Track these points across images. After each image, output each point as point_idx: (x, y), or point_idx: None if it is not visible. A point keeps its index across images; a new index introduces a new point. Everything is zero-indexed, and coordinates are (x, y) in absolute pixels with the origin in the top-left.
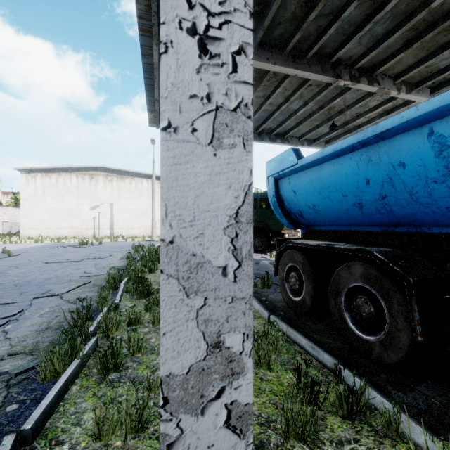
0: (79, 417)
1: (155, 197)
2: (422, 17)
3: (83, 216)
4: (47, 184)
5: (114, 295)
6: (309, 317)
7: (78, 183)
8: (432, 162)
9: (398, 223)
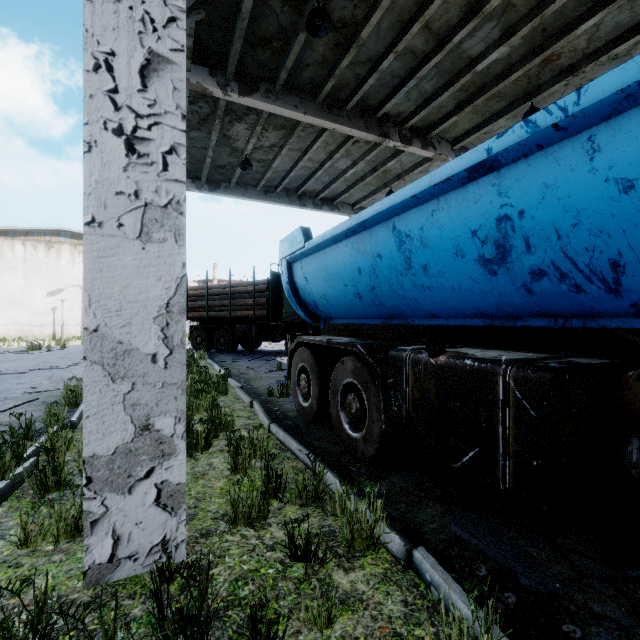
0: (4, 533)
1: None
2: (471, 79)
3: (34, 305)
4: None
5: (73, 414)
6: (319, 425)
7: (26, 255)
8: (396, 255)
9: (392, 316)
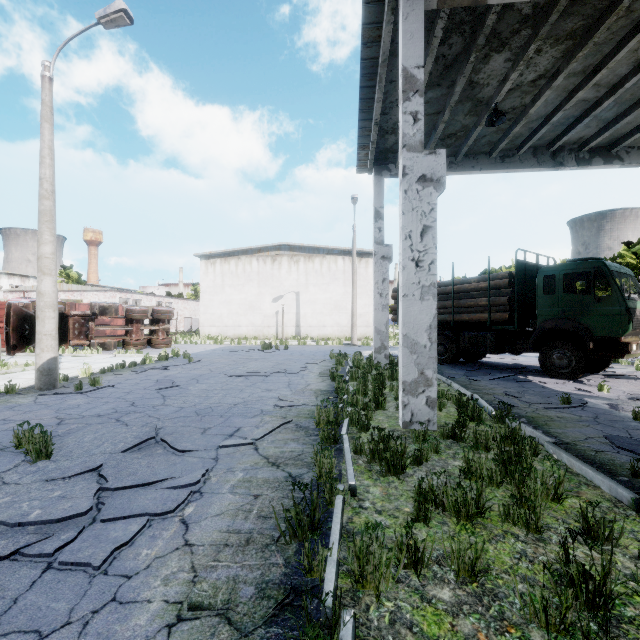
0: None
1: (355, 281)
2: None
3: (264, 310)
4: (226, 271)
5: (336, 457)
6: None
7: (259, 268)
8: None
9: None
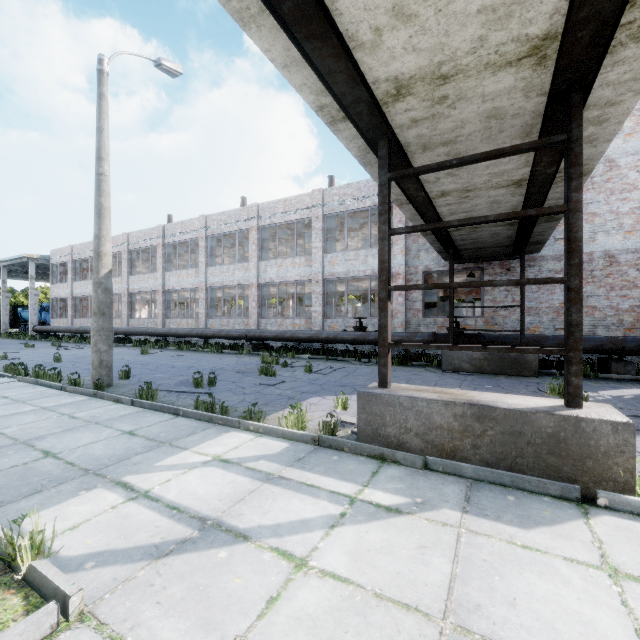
0: None
1: None
2: None
3: None
4: None
5: None
6: None
7: None
8: None
9: None
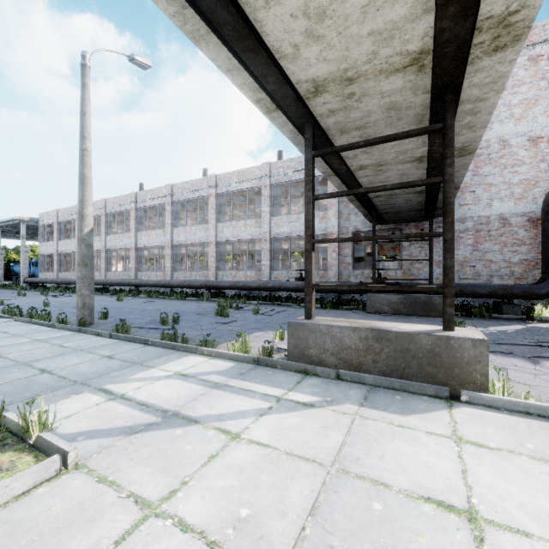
0: None
1: None
2: None
3: None
4: None
5: None
6: None
7: None
8: None
9: None
